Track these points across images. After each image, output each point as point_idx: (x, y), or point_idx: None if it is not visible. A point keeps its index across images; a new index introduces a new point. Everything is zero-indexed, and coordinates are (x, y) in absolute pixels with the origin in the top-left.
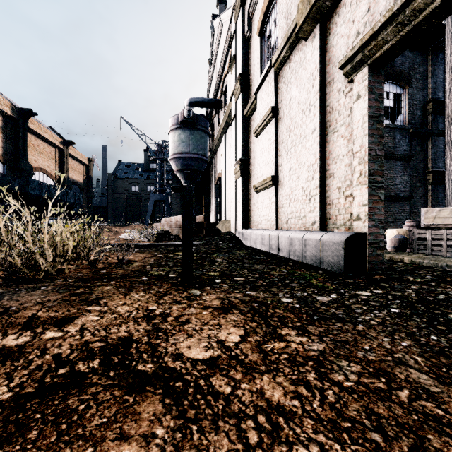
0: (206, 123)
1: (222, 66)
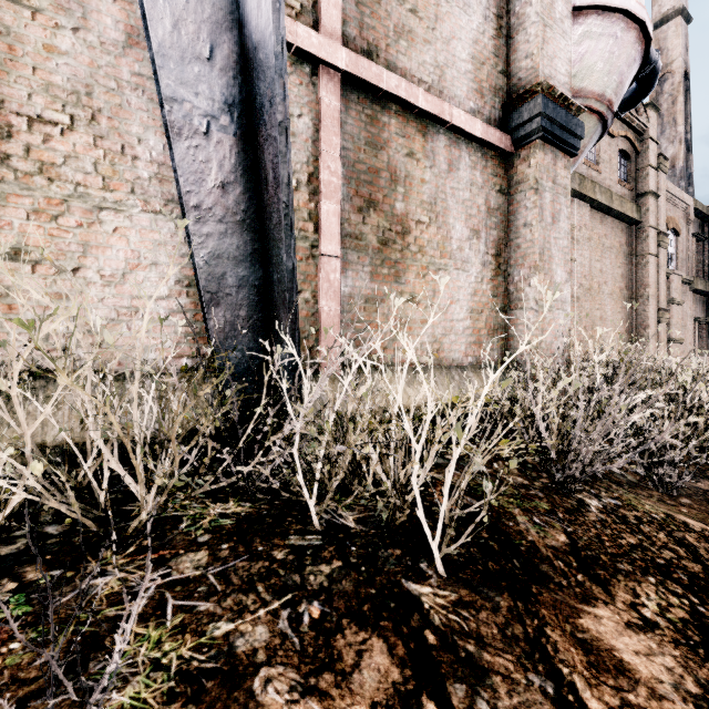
0: None
1: None
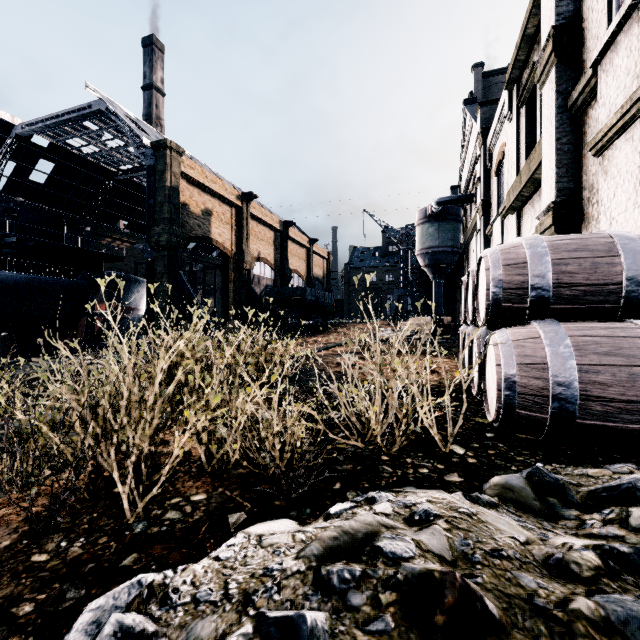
0: (458, 211)
1: (472, 165)
